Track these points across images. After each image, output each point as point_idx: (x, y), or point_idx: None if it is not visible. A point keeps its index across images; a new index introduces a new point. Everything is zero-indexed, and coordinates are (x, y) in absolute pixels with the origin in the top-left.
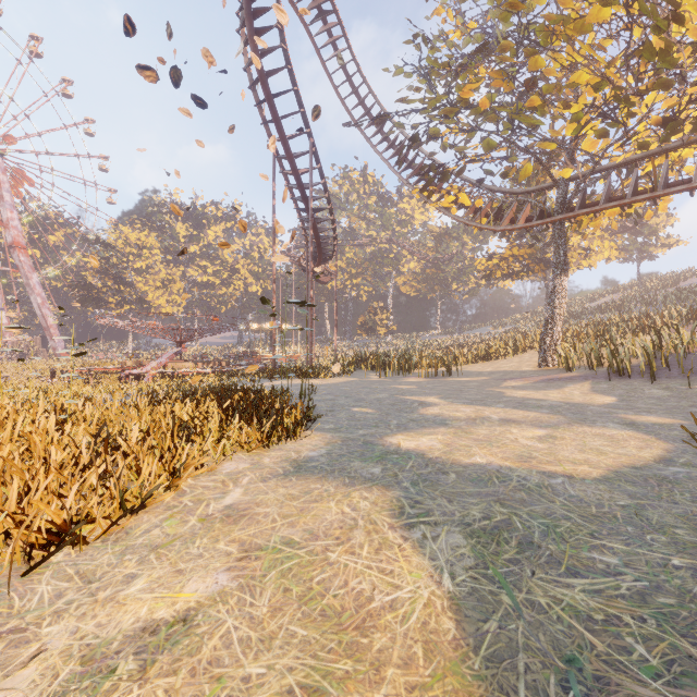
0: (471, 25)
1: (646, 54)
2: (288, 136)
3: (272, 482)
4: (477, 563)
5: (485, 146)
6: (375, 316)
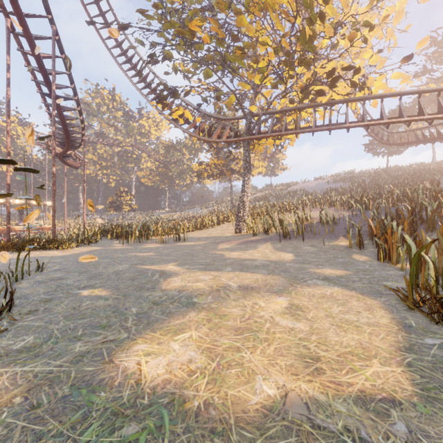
0: None
1: (301, 39)
2: (24, 13)
3: None
4: None
5: (205, 74)
6: (121, 197)
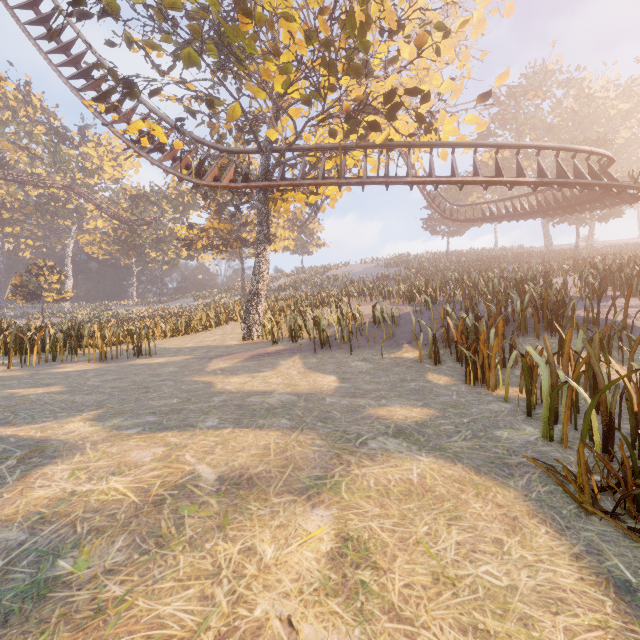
0: None
1: (348, 26)
2: None
3: None
4: None
5: (185, 57)
6: (39, 277)
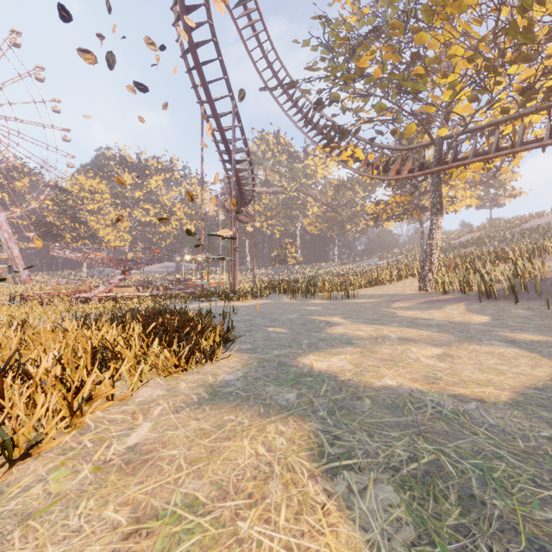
0: (364, 11)
1: (511, 32)
2: (214, 98)
3: (185, 413)
4: (419, 535)
5: (377, 108)
6: (286, 250)
